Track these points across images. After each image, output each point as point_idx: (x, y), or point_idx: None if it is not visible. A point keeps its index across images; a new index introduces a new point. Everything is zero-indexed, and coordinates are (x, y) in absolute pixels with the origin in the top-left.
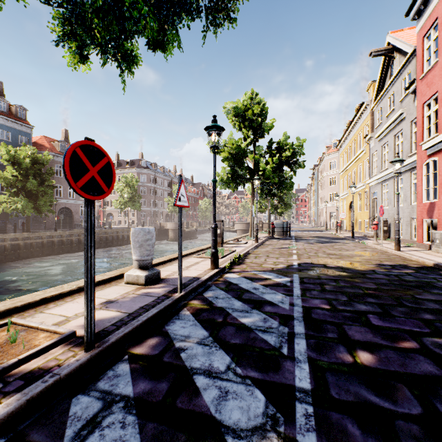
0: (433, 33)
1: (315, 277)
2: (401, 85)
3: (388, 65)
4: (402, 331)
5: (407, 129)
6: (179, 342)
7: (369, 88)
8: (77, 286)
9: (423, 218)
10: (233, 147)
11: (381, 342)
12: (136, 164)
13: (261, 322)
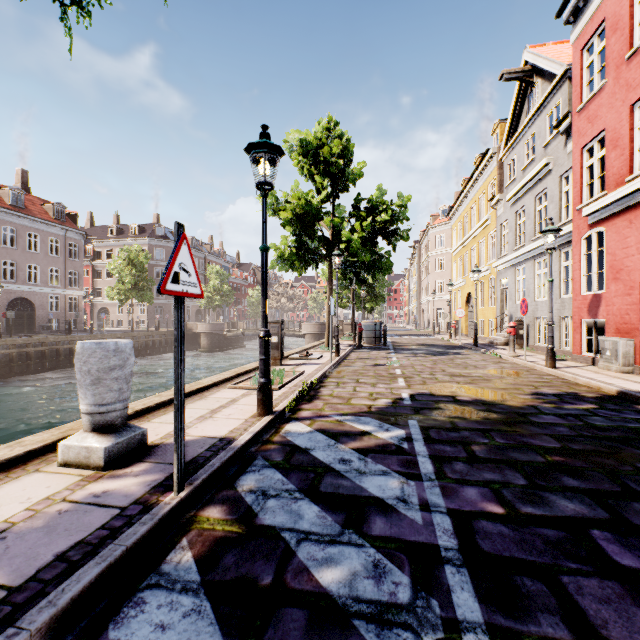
0: (597, 43)
1: (447, 427)
2: (545, 123)
3: (524, 96)
4: None
5: (554, 187)
6: None
7: (494, 131)
8: None
9: (581, 318)
10: (300, 203)
11: None
12: (148, 232)
13: (369, 583)
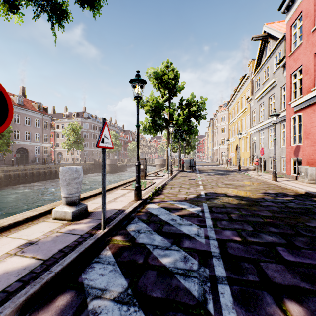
0: (298, 23)
1: (221, 206)
2: (274, 61)
3: (264, 48)
4: (314, 267)
5: (278, 93)
6: (93, 301)
7: (249, 64)
8: (0, 225)
9: (290, 157)
10: (154, 102)
11: (303, 286)
12: (80, 115)
13: (181, 263)
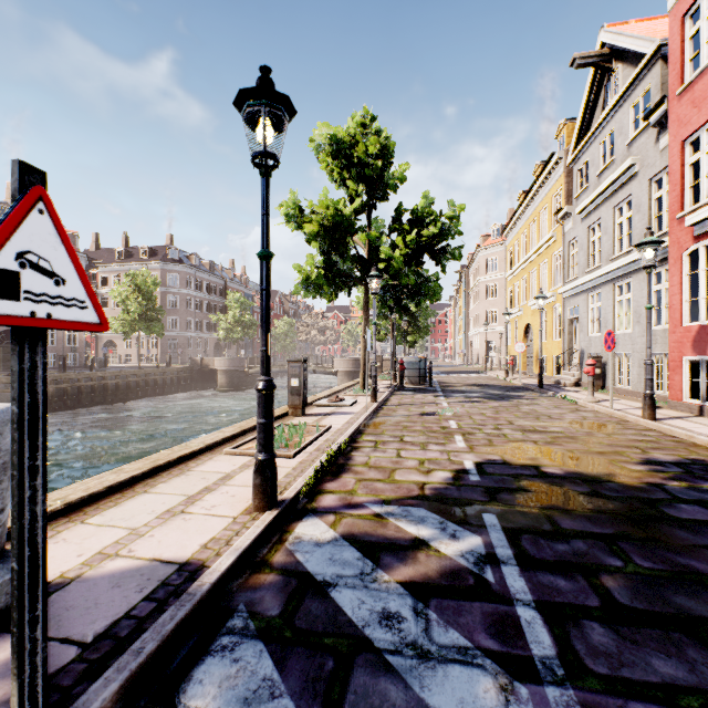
0: (706, 5)
1: (546, 530)
2: (629, 116)
3: (600, 87)
4: None
5: (641, 193)
6: None
7: (559, 133)
8: None
9: (683, 355)
10: (329, 213)
11: None
12: (160, 255)
13: None
